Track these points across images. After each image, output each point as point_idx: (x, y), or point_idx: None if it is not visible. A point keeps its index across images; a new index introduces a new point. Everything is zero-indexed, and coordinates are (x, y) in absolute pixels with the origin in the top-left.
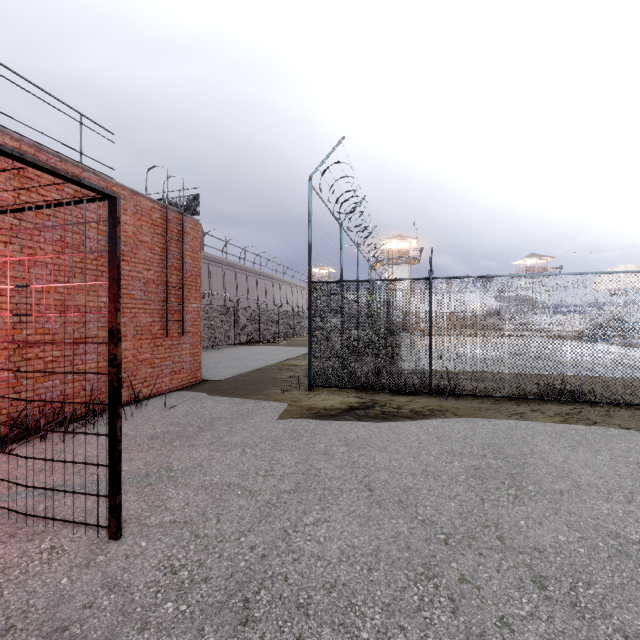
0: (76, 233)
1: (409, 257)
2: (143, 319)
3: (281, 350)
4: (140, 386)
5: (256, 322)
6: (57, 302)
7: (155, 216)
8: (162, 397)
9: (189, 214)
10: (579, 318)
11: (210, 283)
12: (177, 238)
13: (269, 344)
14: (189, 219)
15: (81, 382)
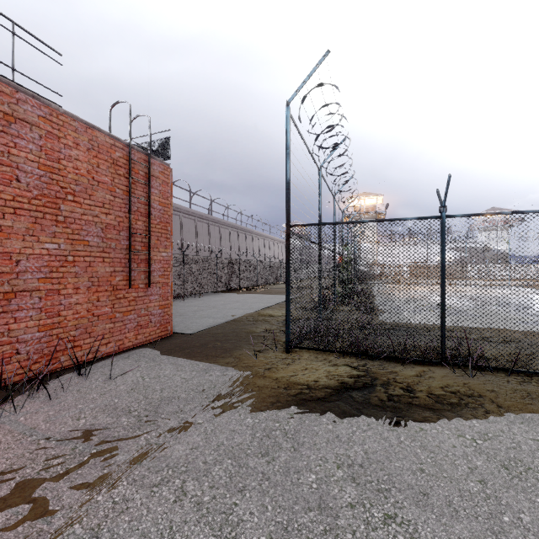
0: (6, 165)
1: (375, 212)
2: (101, 269)
3: (258, 298)
4: (97, 344)
5: (236, 271)
6: None
7: (116, 155)
8: (120, 357)
9: (160, 158)
10: None
11: (197, 237)
12: (144, 181)
13: (248, 292)
14: (158, 162)
15: (13, 344)
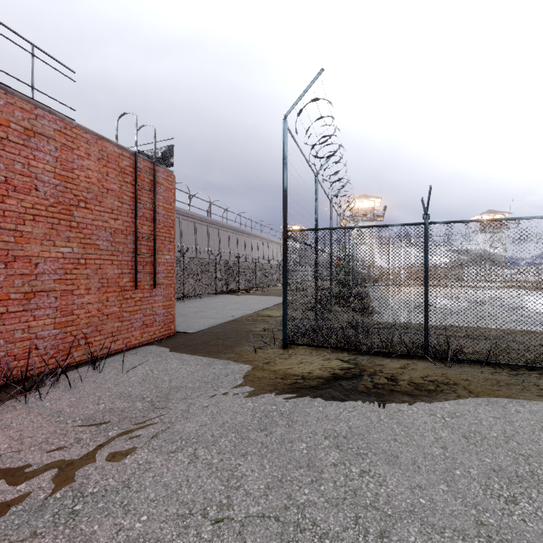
0: (26, 176)
1: (373, 215)
2: (110, 271)
3: (257, 299)
4: (106, 341)
5: (235, 273)
6: (1, 252)
7: (124, 164)
8: (128, 354)
9: (163, 166)
10: (537, 270)
11: (196, 239)
12: (149, 188)
13: (247, 293)
14: (162, 169)
15: (33, 340)
